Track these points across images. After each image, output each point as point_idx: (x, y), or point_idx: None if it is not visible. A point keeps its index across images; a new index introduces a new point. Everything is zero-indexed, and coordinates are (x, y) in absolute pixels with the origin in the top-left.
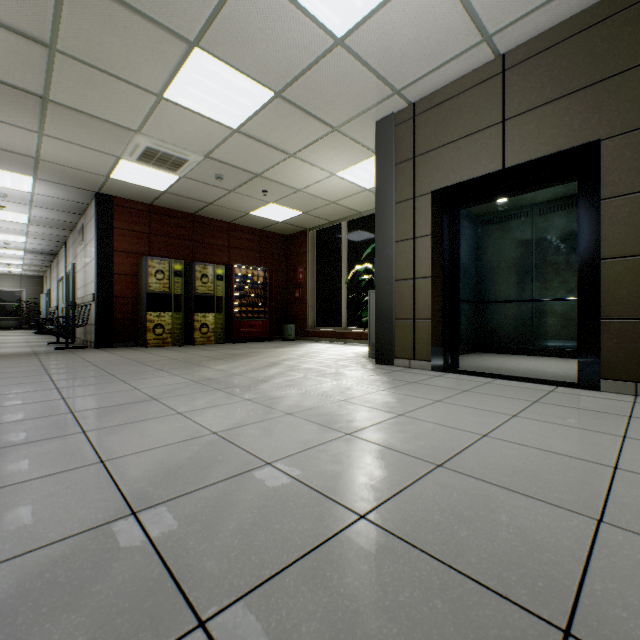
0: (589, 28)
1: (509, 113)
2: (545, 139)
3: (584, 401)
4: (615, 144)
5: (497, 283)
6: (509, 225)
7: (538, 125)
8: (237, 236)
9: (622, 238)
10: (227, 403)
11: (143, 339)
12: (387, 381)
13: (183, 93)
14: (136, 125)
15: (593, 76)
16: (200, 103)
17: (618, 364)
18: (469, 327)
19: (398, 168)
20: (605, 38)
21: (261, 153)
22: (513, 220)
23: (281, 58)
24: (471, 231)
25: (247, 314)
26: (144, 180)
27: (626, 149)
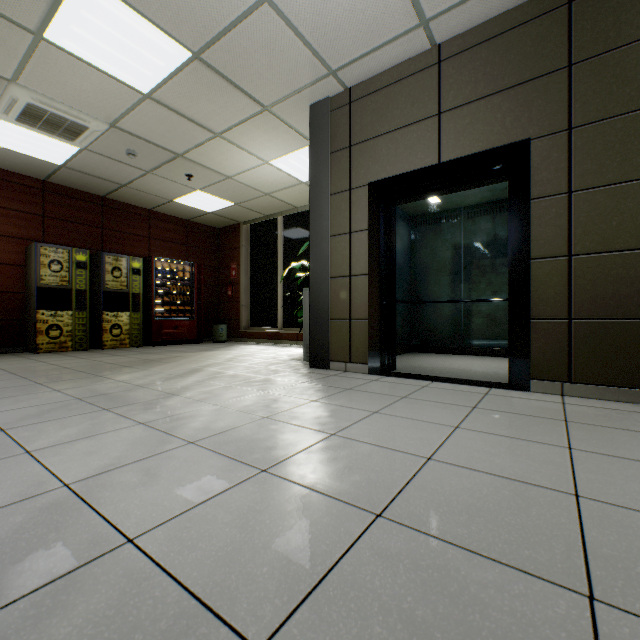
0: (520, 26)
1: (445, 106)
2: (479, 135)
3: (519, 404)
4: (543, 144)
5: (430, 284)
6: (441, 227)
7: (473, 120)
8: (159, 226)
9: (550, 238)
10: (109, 430)
11: (32, 343)
12: (321, 389)
13: (71, 35)
14: (9, 72)
15: (524, 75)
16: (96, 53)
17: (546, 364)
18: (404, 327)
19: (334, 157)
20: (534, 37)
21: (181, 128)
22: (444, 222)
23: (197, 7)
24: (406, 231)
25: (171, 313)
26: (31, 148)
27: (553, 150)
